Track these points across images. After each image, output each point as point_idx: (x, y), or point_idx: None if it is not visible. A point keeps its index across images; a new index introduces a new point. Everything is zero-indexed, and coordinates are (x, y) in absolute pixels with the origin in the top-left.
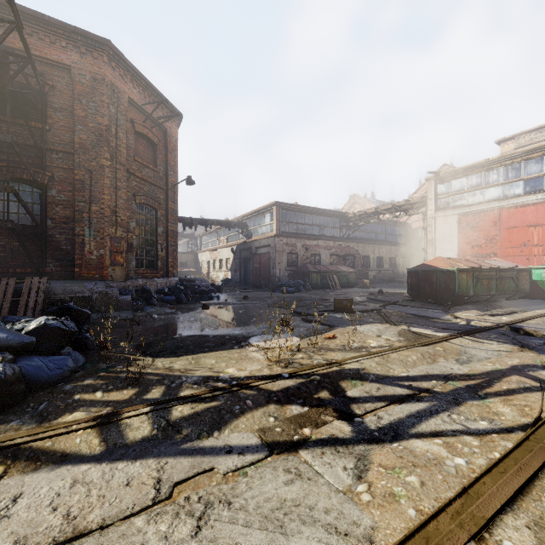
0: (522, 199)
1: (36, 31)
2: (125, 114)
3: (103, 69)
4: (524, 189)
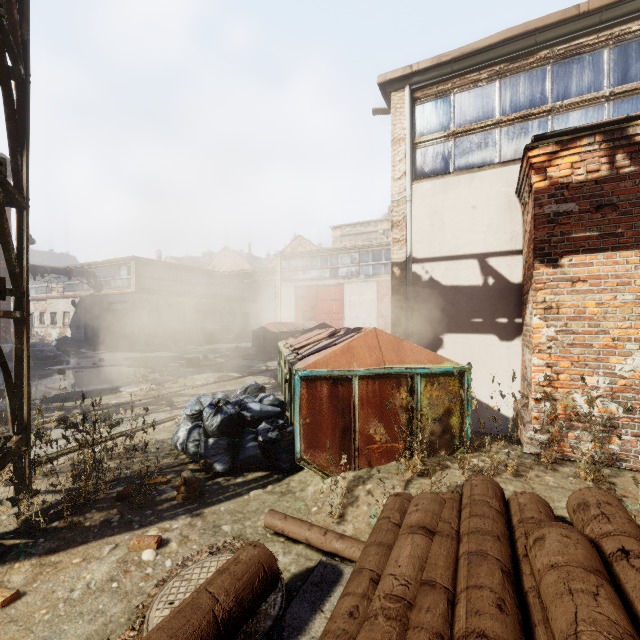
0: (328, 281)
1: None
2: None
3: None
4: (330, 274)
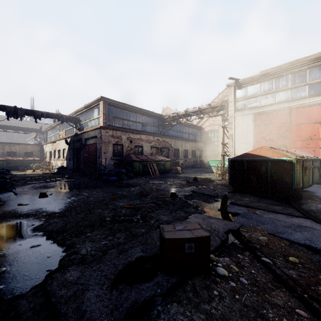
0: (309, 100)
1: None
2: None
3: None
4: (310, 92)
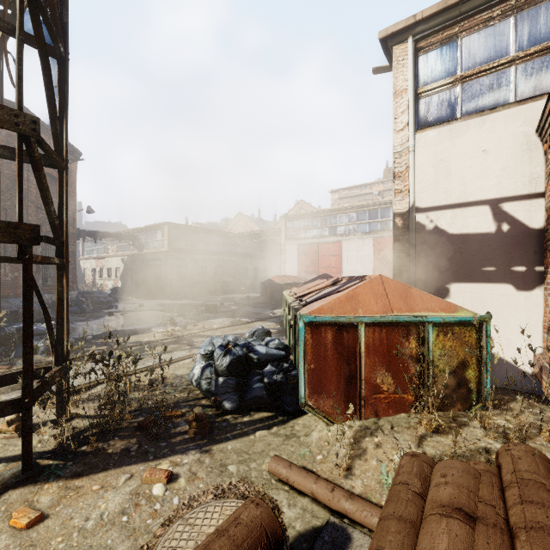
0: (328, 239)
1: None
2: None
3: None
4: (329, 233)
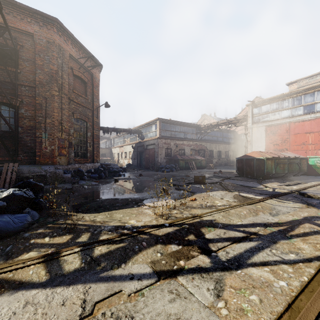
0: (302, 117)
1: (11, 11)
2: (67, 64)
3: (53, 36)
4: (304, 111)
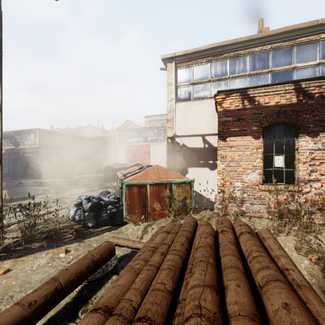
0: (142, 143)
1: None
2: None
3: None
4: (143, 140)
